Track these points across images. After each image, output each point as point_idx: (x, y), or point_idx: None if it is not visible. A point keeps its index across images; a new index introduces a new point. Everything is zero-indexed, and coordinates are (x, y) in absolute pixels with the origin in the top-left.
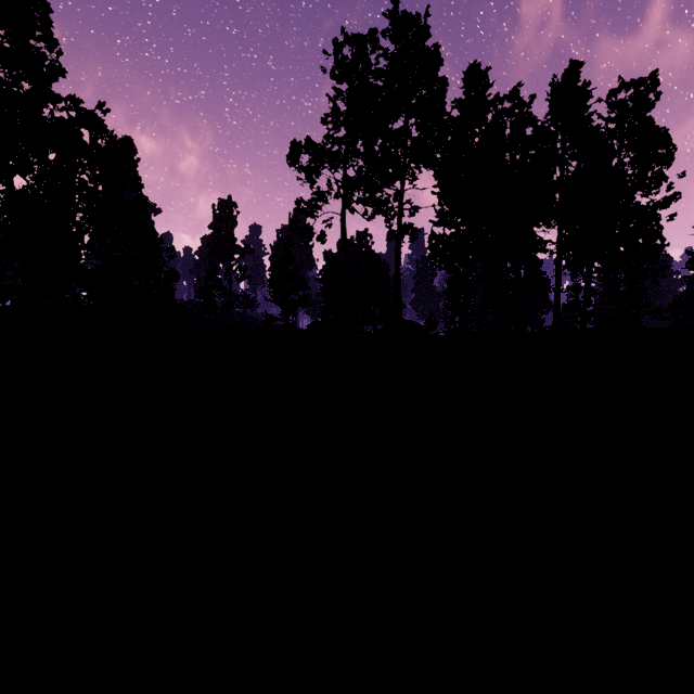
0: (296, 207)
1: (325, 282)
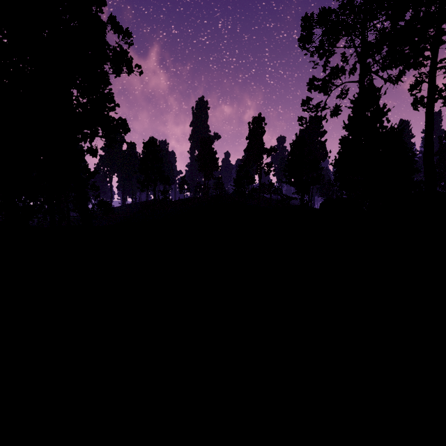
0: (308, 88)
1: (347, 124)
